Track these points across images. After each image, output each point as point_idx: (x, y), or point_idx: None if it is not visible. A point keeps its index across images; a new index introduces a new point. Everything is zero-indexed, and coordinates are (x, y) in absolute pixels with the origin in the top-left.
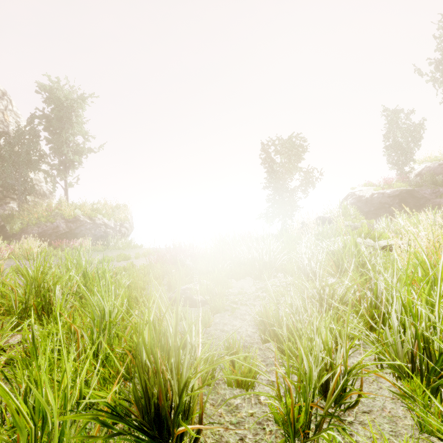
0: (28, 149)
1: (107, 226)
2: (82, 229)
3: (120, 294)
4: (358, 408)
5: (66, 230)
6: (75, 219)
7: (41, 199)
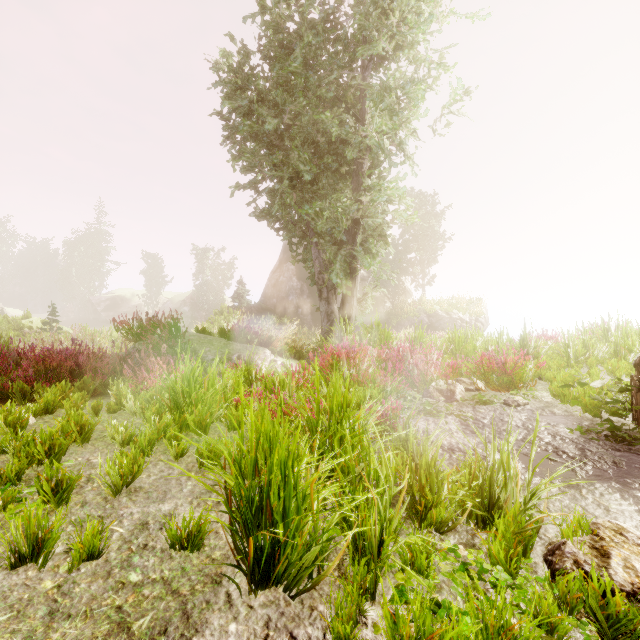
0: (399, 257)
1: (462, 321)
2: (440, 323)
3: (508, 337)
4: (601, 367)
5: (428, 324)
6: (434, 313)
7: (404, 297)
